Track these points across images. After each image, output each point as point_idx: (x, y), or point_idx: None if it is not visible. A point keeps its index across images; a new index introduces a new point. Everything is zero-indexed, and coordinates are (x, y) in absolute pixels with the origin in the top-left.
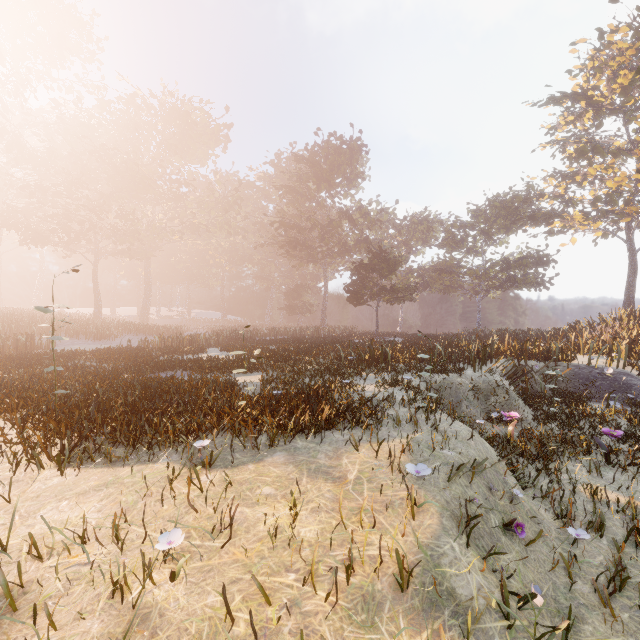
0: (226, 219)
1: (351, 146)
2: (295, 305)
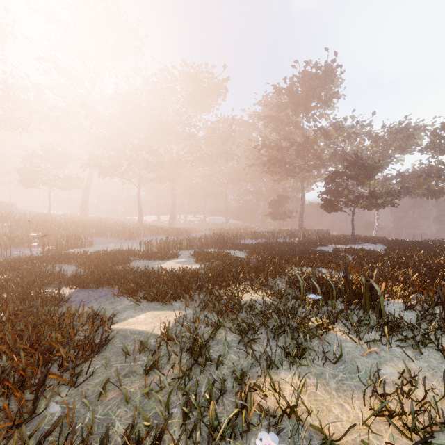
0: (224, 149)
1: (326, 69)
2: (277, 212)
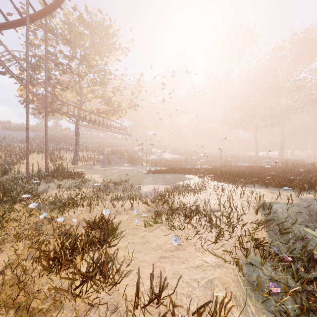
0: None
1: None
2: None
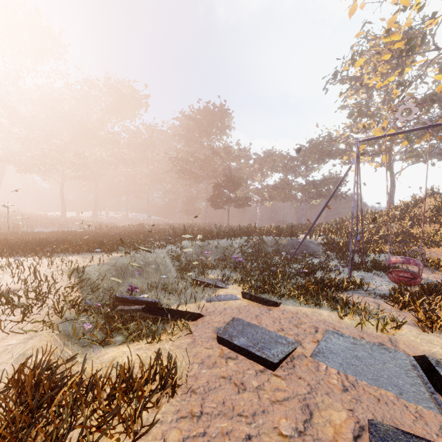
0: (146, 155)
1: (220, 110)
2: (189, 209)
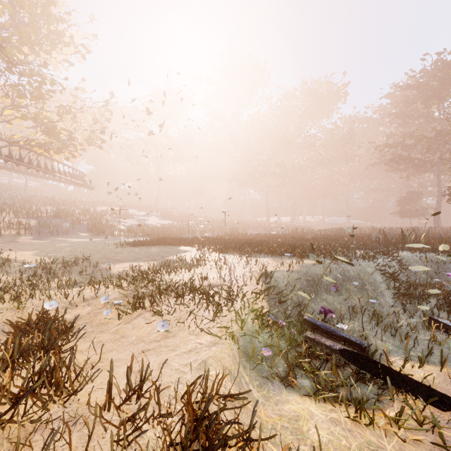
0: (344, 151)
1: None
2: (406, 210)
